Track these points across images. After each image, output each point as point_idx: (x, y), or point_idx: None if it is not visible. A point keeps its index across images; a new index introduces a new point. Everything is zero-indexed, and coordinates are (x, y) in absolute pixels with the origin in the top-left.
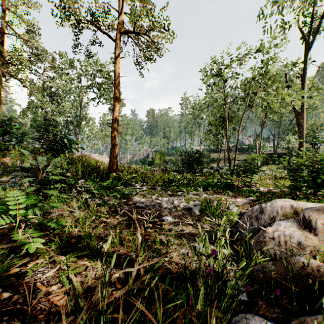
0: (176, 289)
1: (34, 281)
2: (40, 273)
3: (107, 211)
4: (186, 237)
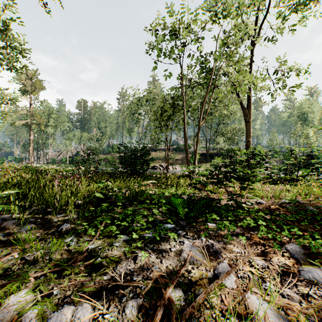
0: None
1: None
2: None
3: None
4: None
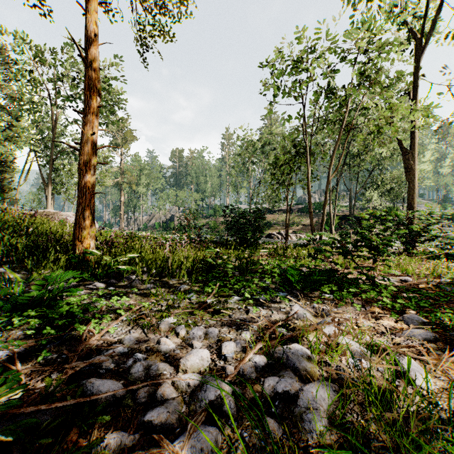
0: None
1: None
2: None
3: None
4: None
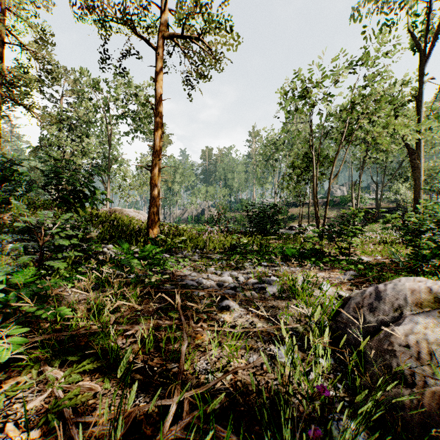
0: (245, 438)
1: (4, 419)
2: (19, 402)
3: (141, 292)
4: (259, 335)
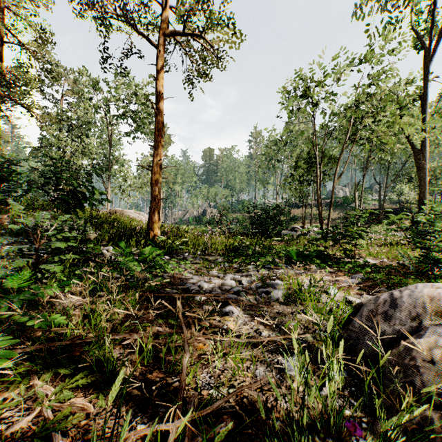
0: None
1: None
2: (4, 423)
3: (140, 296)
4: (265, 344)
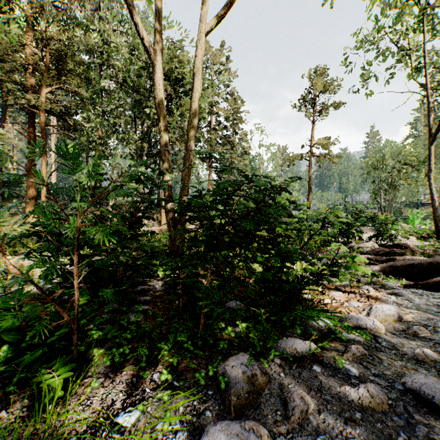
0: None
1: None
2: None
3: None
4: None
